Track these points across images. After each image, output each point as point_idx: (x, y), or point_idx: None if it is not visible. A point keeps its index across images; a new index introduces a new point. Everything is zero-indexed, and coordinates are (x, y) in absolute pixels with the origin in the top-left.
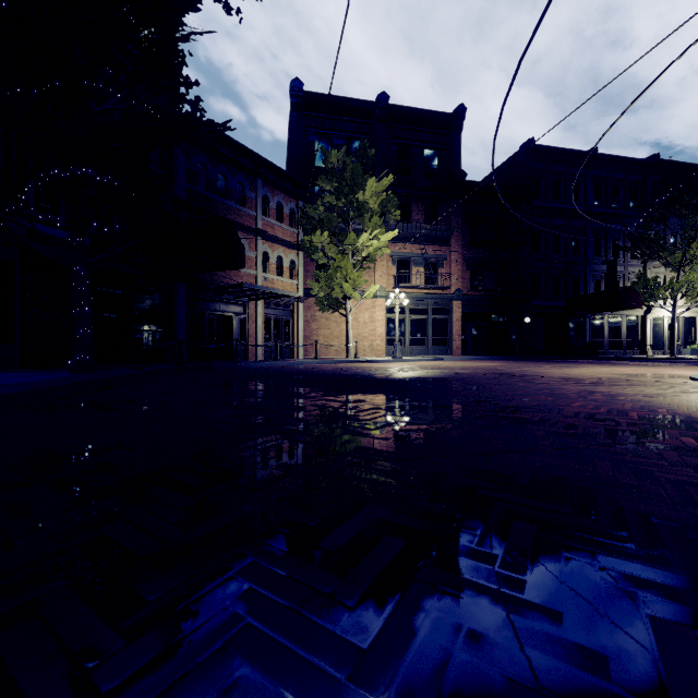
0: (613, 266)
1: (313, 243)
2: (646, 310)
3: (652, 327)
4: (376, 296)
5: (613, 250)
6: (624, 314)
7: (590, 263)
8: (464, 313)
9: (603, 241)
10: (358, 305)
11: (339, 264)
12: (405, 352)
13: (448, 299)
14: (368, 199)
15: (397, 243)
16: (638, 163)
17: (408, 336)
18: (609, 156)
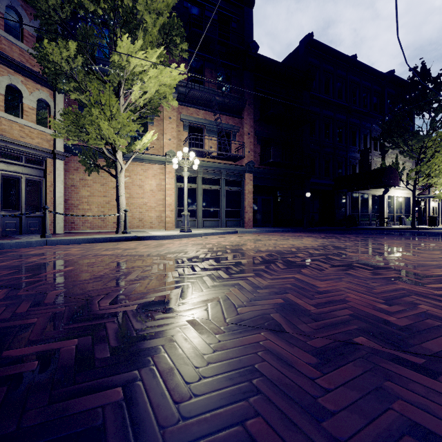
0: (367, 154)
1: (50, 57)
2: (384, 191)
3: (387, 204)
4: (165, 161)
5: (363, 142)
6: (370, 193)
7: (350, 150)
8: (254, 187)
9: (357, 134)
10: (143, 171)
11: (98, 98)
12: (197, 224)
13: (241, 170)
14: (137, 0)
15: (189, 107)
16: (380, 75)
17: (201, 207)
18: (363, 64)
